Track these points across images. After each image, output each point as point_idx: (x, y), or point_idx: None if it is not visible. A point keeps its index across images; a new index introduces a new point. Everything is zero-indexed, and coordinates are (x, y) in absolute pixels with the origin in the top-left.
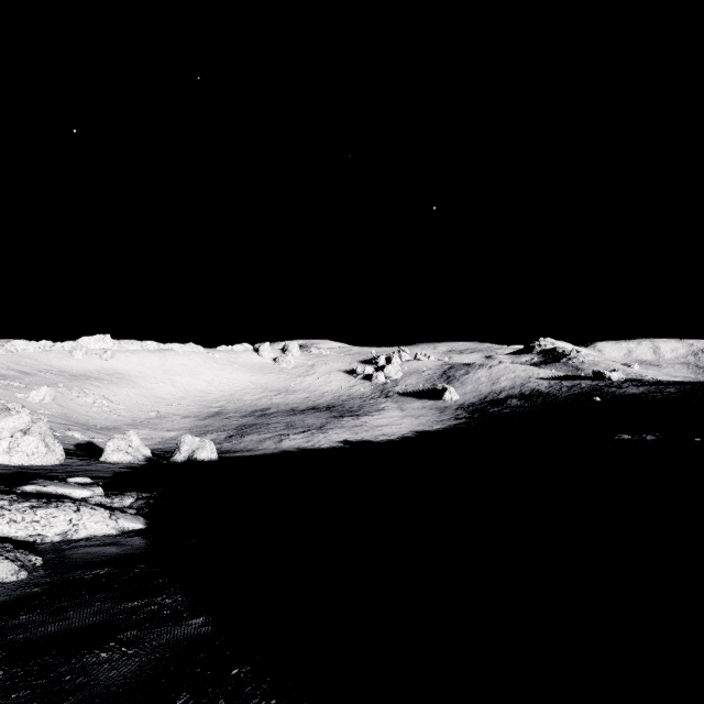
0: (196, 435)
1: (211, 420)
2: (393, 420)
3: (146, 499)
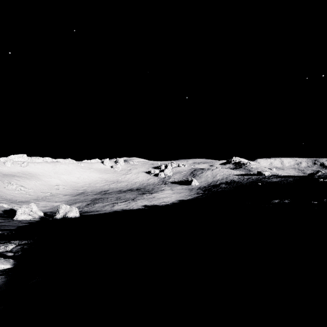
0: (70, 204)
1: (79, 196)
2: (168, 195)
3: (22, 245)
